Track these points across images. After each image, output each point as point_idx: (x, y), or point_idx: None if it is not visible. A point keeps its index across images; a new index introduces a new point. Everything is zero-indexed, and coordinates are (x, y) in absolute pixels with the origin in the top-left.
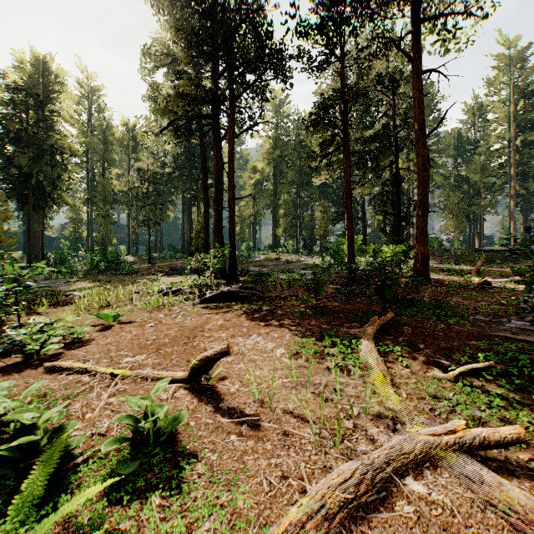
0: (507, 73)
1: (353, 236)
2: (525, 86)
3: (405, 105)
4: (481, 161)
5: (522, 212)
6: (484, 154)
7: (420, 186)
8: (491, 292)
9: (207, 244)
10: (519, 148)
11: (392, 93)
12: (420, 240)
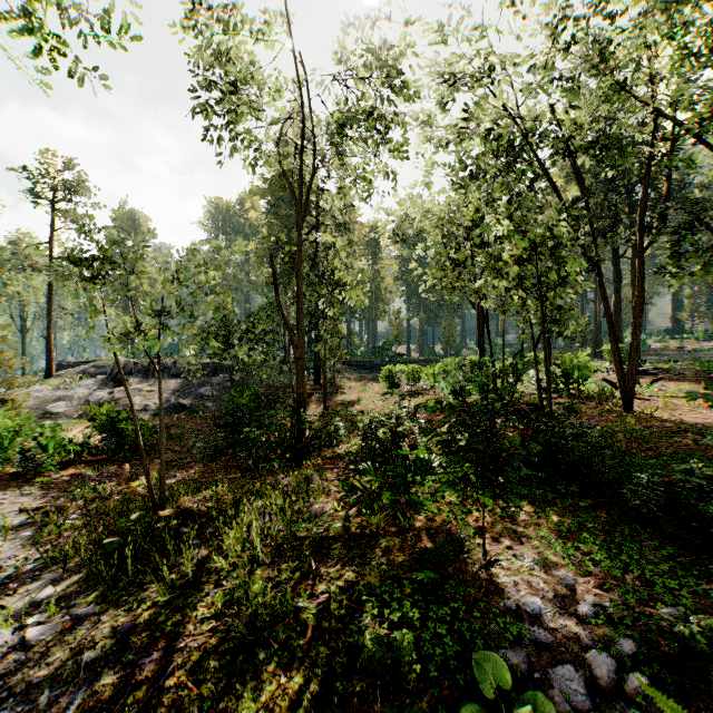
0: None
1: None
2: None
3: None
4: None
5: None
6: None
7: None
8: None
9: (597, 337)
10: None
11: None
12: None
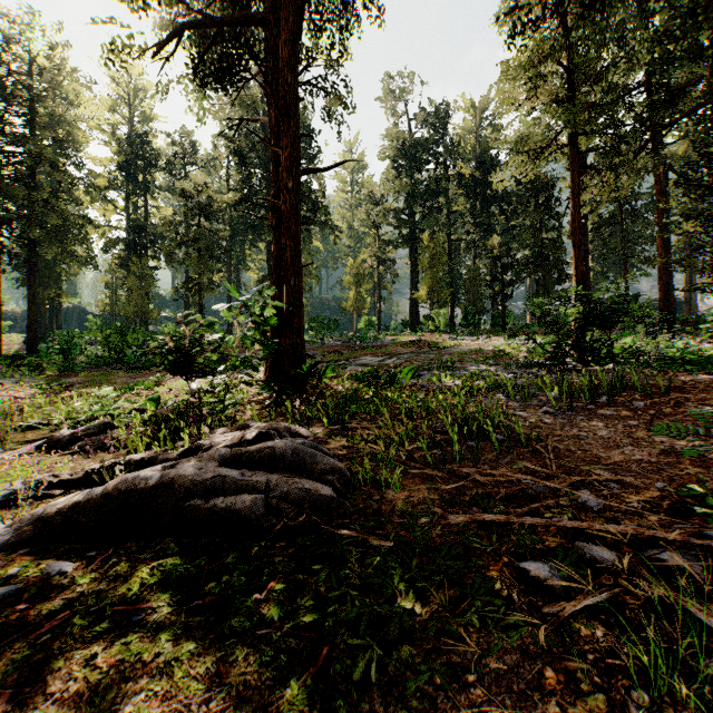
0: None
1: None
2: None
3: None
4: None
5: None
6: None
7: None
8: None
9: None
10: None
11: None
12: None
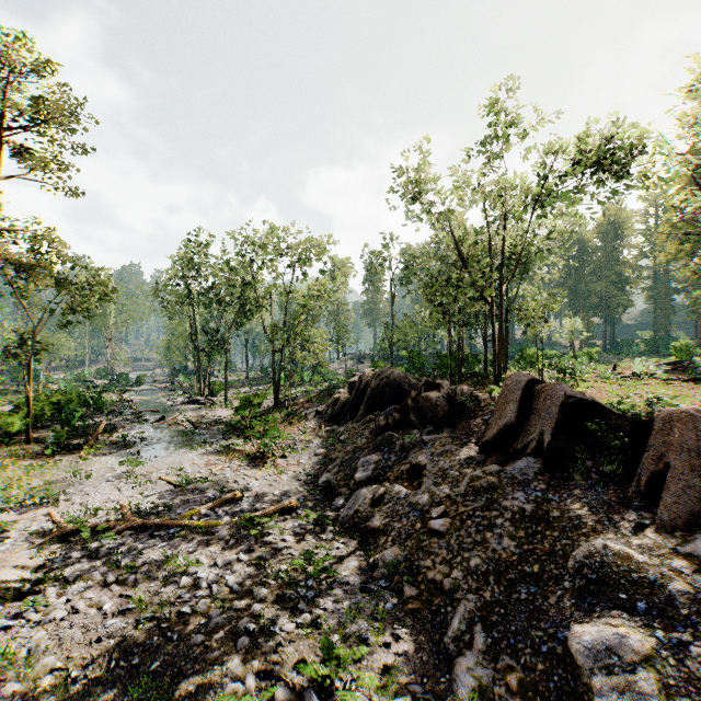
0: None
1: None
2: None
3: None
4: None
5: None
6: None
7: None
8: None
9: None
10: None
11: None
12: None
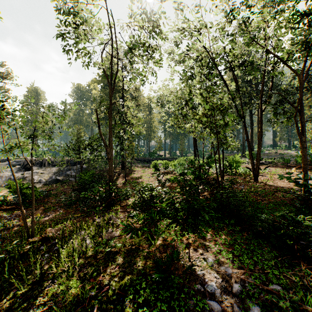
0: None
1: None
2: None
3: None
4: None
5: None
6: None
7: None
8: None
9: (243, 148)
10: None
11: None
12: None
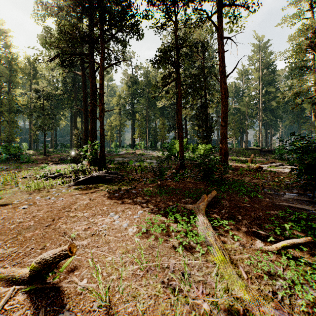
0: (258, 54)
1: (182, 138)
2: (266, 62)
3: (210, 63)
4: (246, 100)
5: (265, 129)
6: (248, 97)
7: (223, 107)
8: (265, 173)
9: (86, 143)
10: (264, 95)
11: (203, 54)
12: (223, 141)
